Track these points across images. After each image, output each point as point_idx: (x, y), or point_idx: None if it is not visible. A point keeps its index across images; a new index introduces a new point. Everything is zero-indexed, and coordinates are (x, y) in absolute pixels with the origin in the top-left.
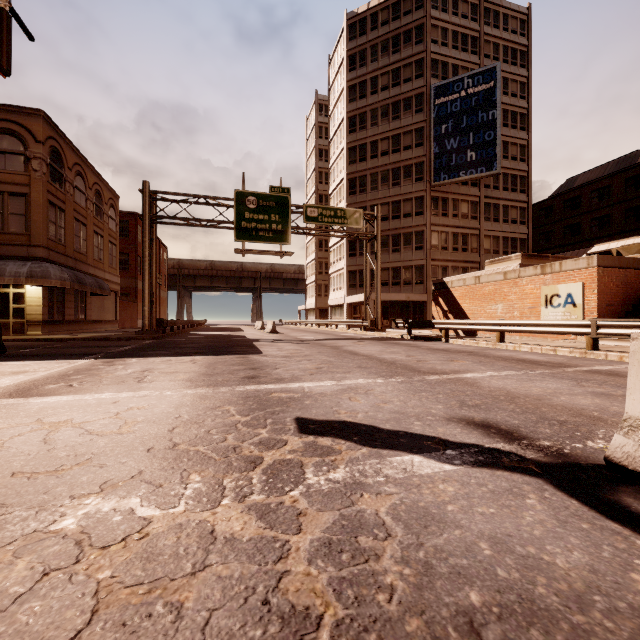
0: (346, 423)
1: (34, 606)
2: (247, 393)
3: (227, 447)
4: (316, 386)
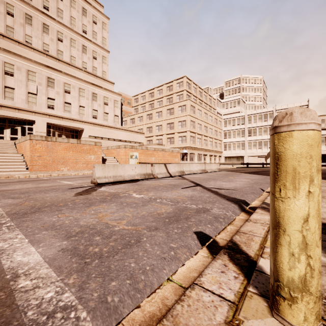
0: (78, 193)
1: (151, 193)
2: (20, 208)
3: (105, 196)
4: (1, 202)
